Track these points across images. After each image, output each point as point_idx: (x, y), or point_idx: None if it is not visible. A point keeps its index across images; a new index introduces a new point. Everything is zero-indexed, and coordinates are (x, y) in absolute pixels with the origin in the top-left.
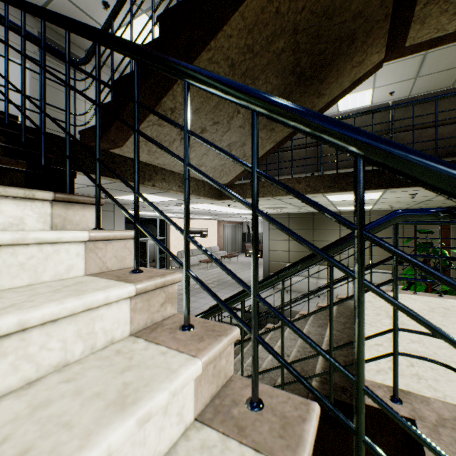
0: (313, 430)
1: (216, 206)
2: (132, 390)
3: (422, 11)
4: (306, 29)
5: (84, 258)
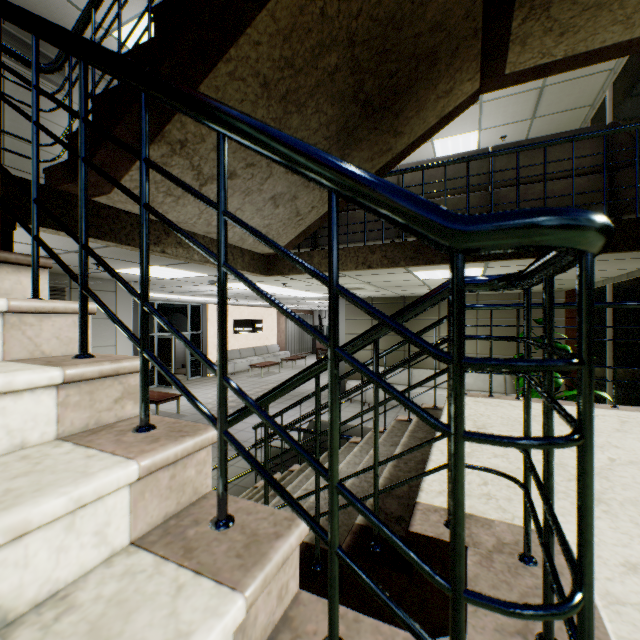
0: (285, 548)
1: (268, 287)
2: (13, 496)
3: (521, 29)
4: (366, 41)
5: (1, 336)
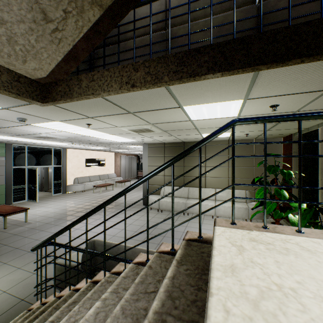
0: None
1: (82, 129)
2: None
3: None
4: None
5: None
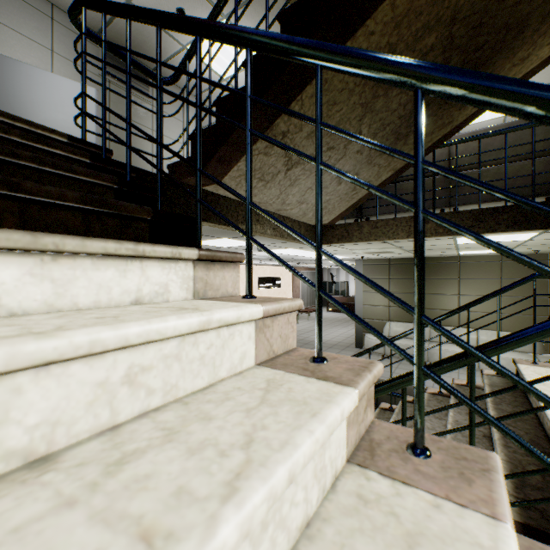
0: None
1: (303, 251)
2: None
3: None
4: (466, 17)
5: (254, 341)
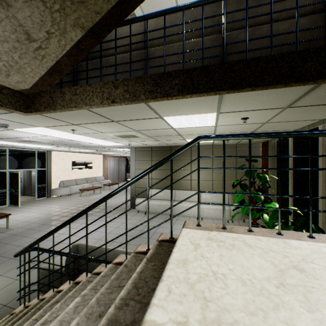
0: None
1: (67, 134)
2: None
3: None
4: None
5: None
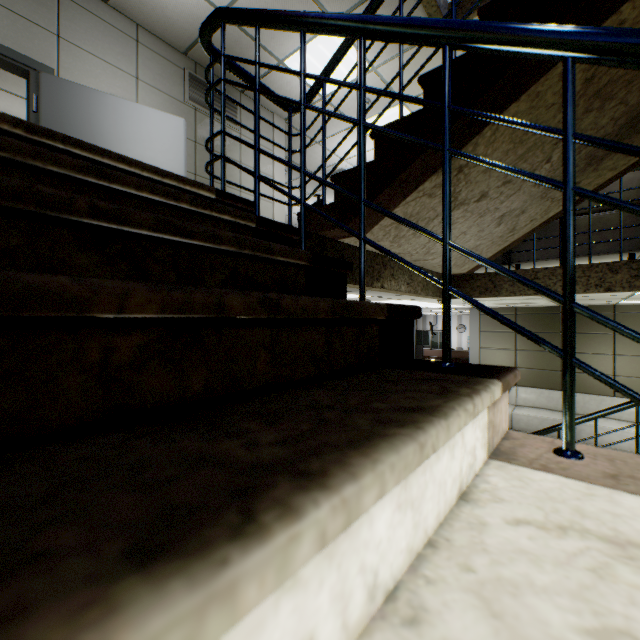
0: None
1: (414, 302)
2: None
3: None
4: None
5: None
